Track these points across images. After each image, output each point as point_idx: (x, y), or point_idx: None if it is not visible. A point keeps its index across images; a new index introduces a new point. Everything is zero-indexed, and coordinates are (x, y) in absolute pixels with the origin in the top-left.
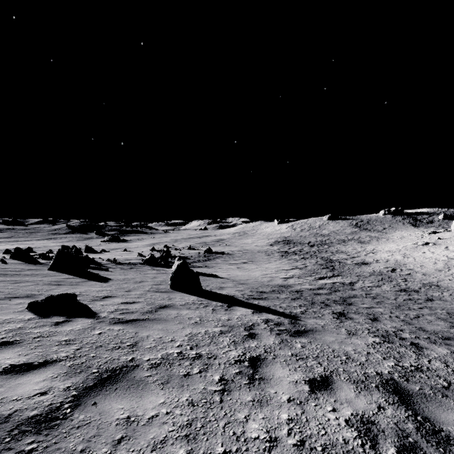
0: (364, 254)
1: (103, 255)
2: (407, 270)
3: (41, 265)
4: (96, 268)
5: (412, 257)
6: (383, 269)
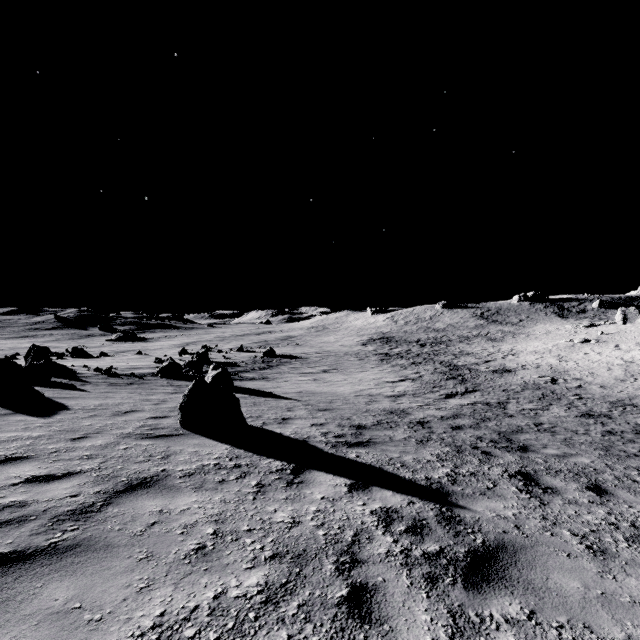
0: (501, 356)
1: (97, 362)
2: (574, 380)
3: None
4: (60, 385)
5: (572, 360)
6: (538, 380)
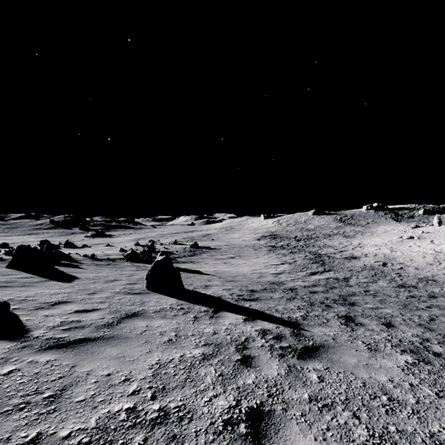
0: (352, 248)
1: (83, 251)
2: (398, 264)
3: (1, 262)
4: (67, 265)
5: (399, 250)
6: (374, 264)
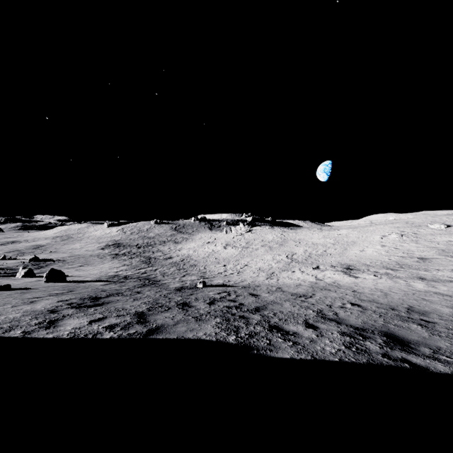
0: (174, 251)
1: None
2: (189, 259)
3: None
4: None
5: (198, 251)
6: (178, 260)
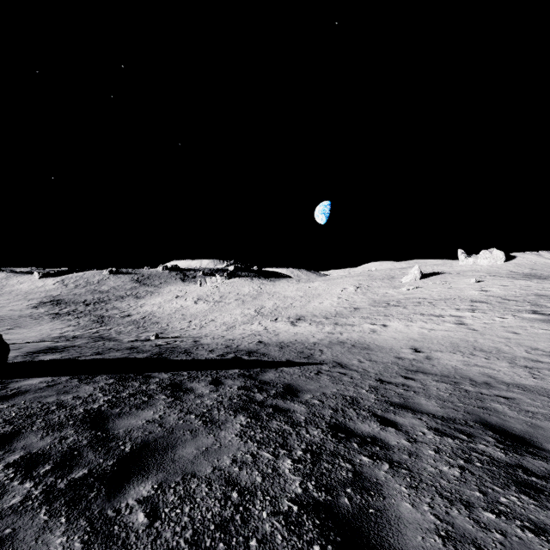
0: (134, 308)
1: None
2: (152, 317)
3: None
4: None
5: (163, 307)
6: (138, 318)
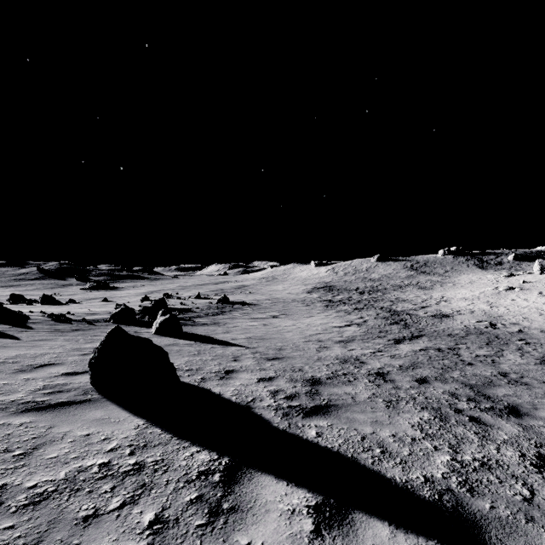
0: (435, 302)
1: (60, 308)
2: (512, 325)
3: None
4: None
5: (502, 306)
6: (478, 324)
